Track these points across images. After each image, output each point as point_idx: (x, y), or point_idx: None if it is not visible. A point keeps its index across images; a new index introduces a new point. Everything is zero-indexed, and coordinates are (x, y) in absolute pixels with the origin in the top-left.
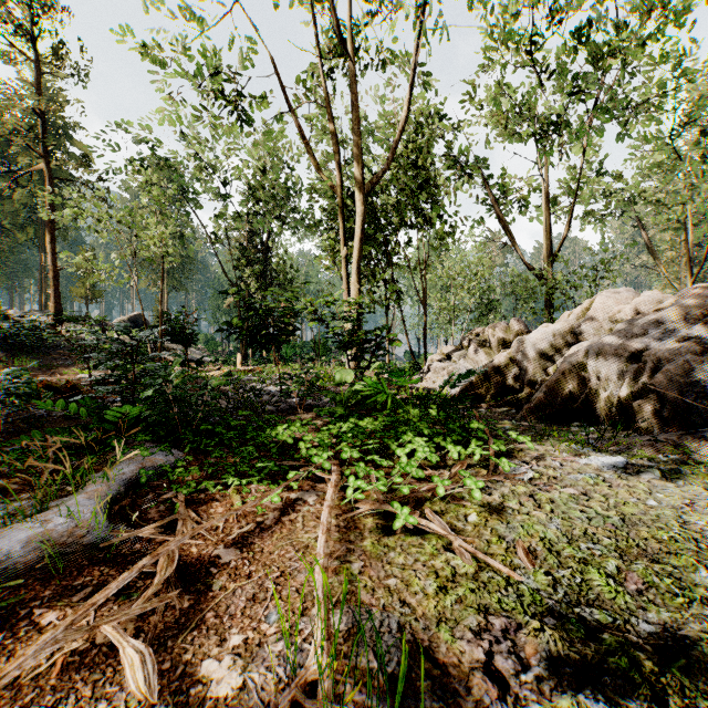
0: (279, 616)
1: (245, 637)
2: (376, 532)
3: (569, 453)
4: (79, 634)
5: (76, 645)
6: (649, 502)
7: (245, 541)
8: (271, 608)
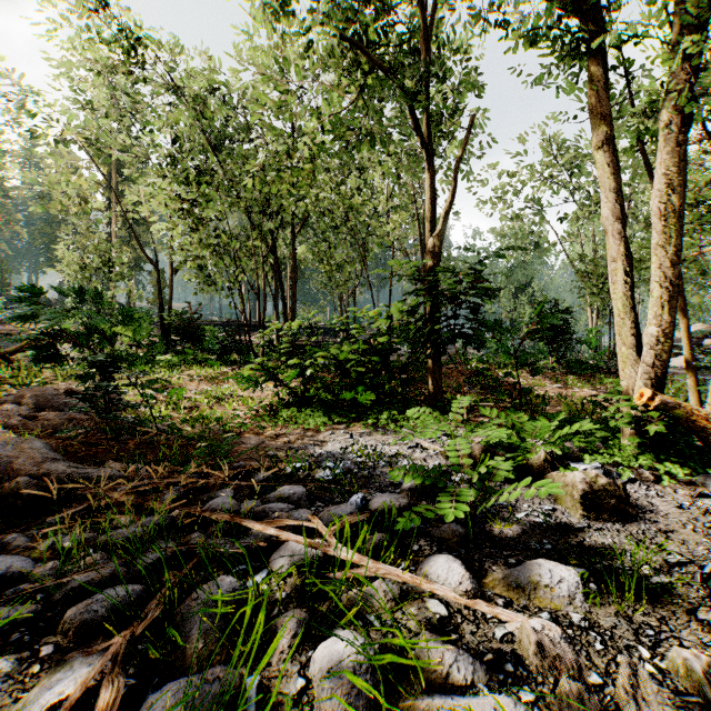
0: None
1: None
2: None
3: None
4: None
5: None
6: None
7: None
8: None
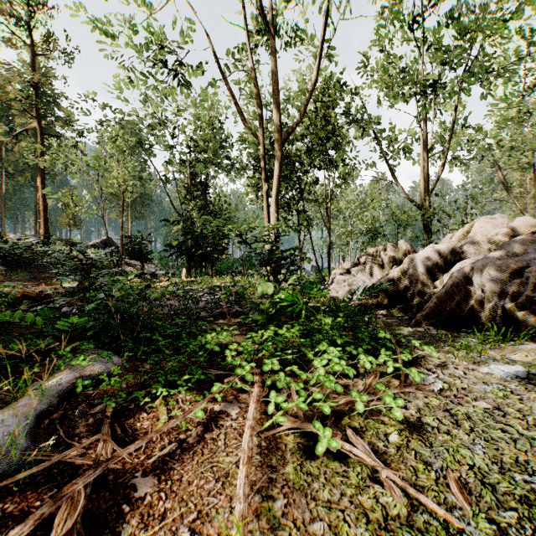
0: None
1: None
2: (298, 454)
3: (468, 360)
4: None
5: None
6: None
7: (164, 465)
8: None
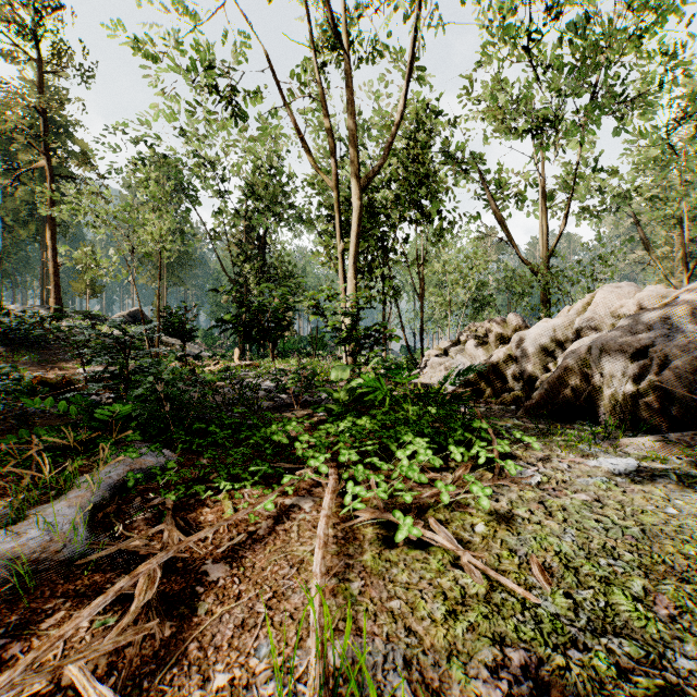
0: (270, 648)
1: (230, 676)
2: (377, 544)
3: (575, 453)
4: (40, 676)
5: (39, 686)
6: (669, 510)
7: (235, 554)
8: (261, 638)
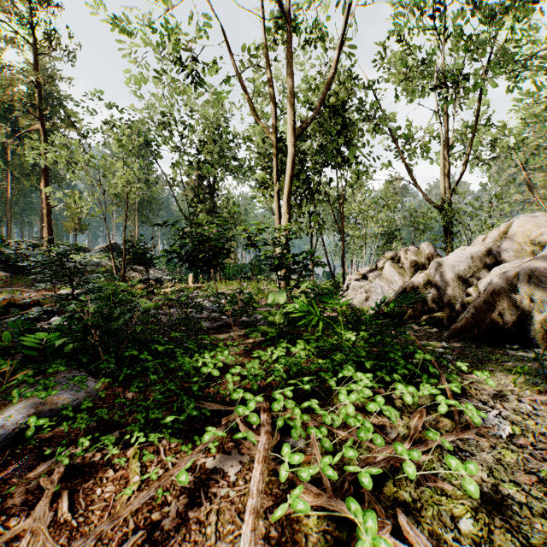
0: None
1: None
2: None
3: (530, 389)
4: None
5: None
6: None
7: None
8: None
